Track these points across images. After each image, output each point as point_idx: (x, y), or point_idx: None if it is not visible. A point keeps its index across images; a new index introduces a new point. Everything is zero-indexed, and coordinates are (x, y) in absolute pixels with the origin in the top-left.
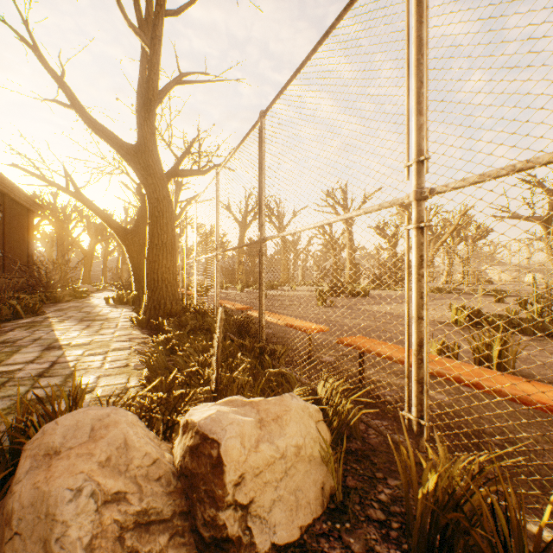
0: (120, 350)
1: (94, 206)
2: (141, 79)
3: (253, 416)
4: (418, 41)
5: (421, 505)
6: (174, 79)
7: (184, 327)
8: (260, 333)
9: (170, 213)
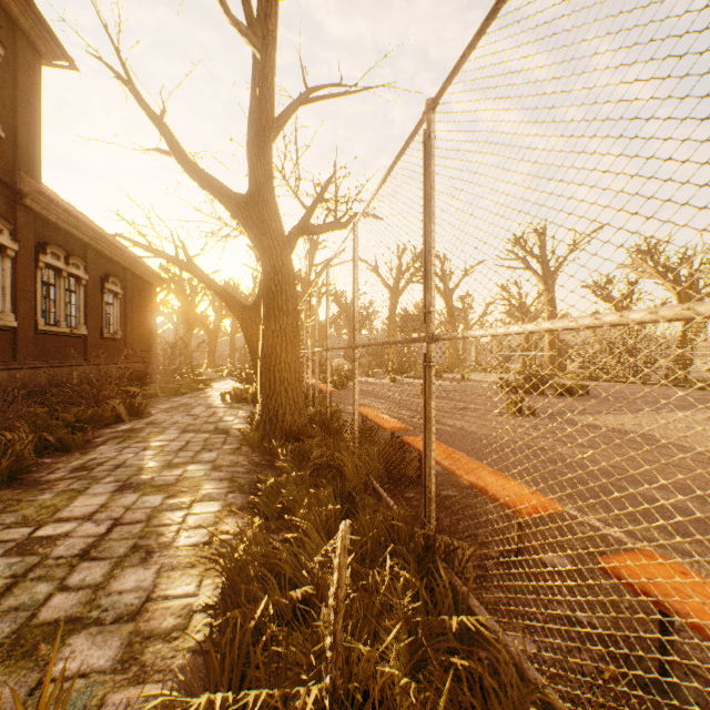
0: (210, 500)
1: (208, 278)
2: (252, 102)
3: None
4: None
5: None
6: (299, 98)
7: (306, 459)
8: (425, 510)
9: (291, 286)
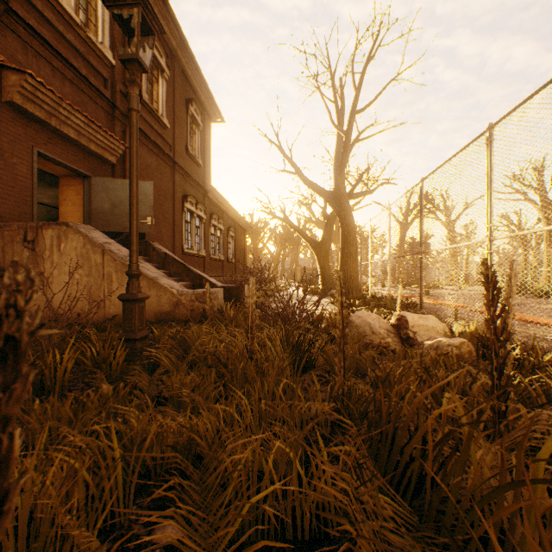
0: None
1: (297, 228)
2: (336, 150)
3: (416, 316)
4: (489, 178)
5: (469, 335)
6: (355, 140)
7: (367, 306)
8: (420, 306)
9: (354, 233)
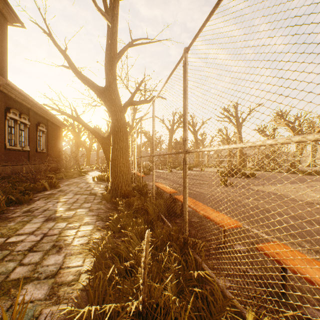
0: (88, 224)
1: (86, 124)
2: (107, 45)
3: None
4: None
5: None
6: (128, 44)
7: (131, 206)
8: (184, 226)
9: (125, 129)
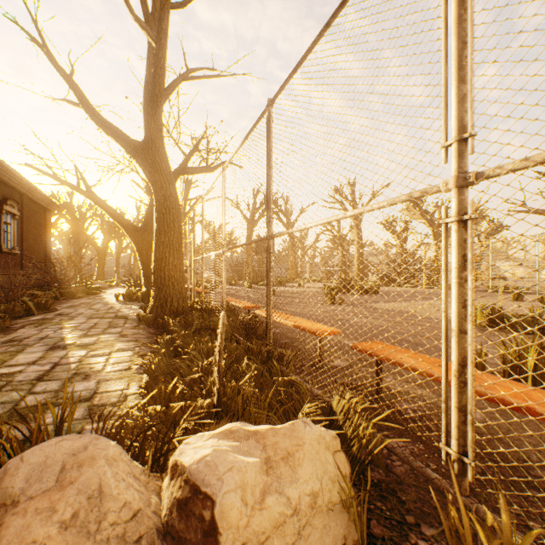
0: (124, 351)
1: (105, 204)
2: (148, 75)
3: (258, 455)
4: None
5: None
6: (182, 75)
7: (190, 327)
8: (267, 336)
9: (177, 210)
